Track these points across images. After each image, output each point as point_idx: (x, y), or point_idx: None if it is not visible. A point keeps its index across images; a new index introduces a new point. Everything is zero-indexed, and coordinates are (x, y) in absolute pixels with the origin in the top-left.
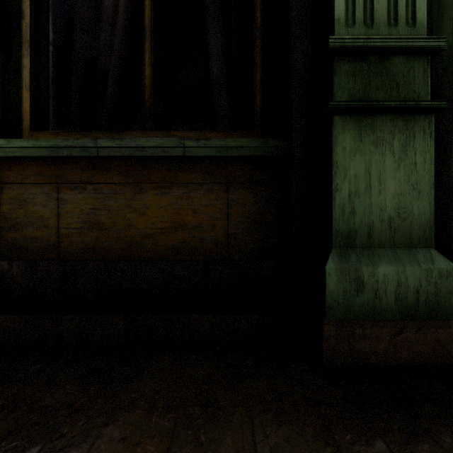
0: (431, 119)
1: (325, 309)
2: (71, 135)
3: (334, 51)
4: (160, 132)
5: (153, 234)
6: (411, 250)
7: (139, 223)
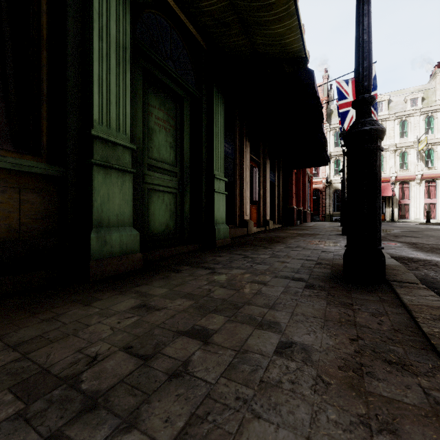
0: (131, 175)
1: (90, 256)
2: None
3: (94, 136)
4: None
5: None
6: (125, 227)
7: None
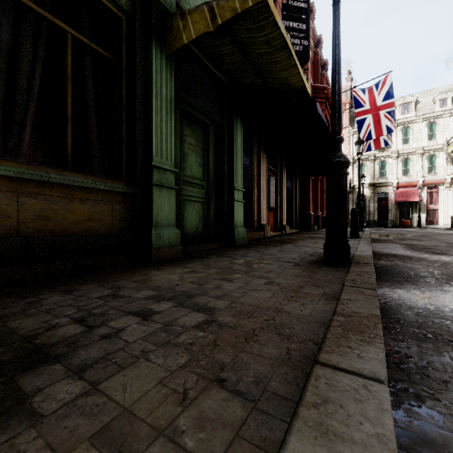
0: (175, 191)
1: (152, 246)
2: (30, 167)
3: (153, 165)
4: (83, 175)
5: (78, 223)
6: (171, 228)
7: (70, 217)
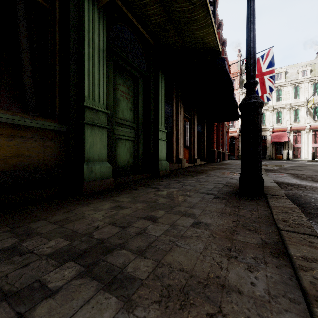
0: (107, 130)
1: (84, 179)
2: None
3: (85, 106)
4: (10, 112)
5: (4, 159)
6: (103, 162)
7: None
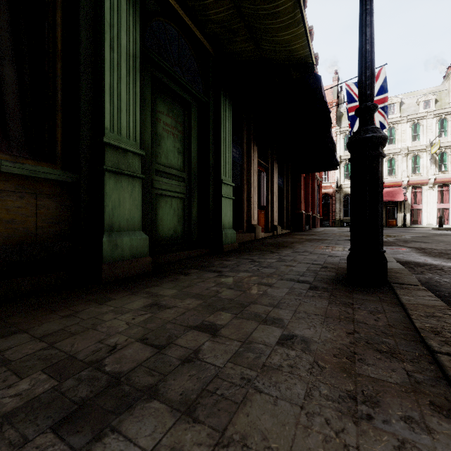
0: (141, 181)
1: (103, 259)
2: None
3: (106, 143)
4: None
5: None
6: (135, 232)
7: None
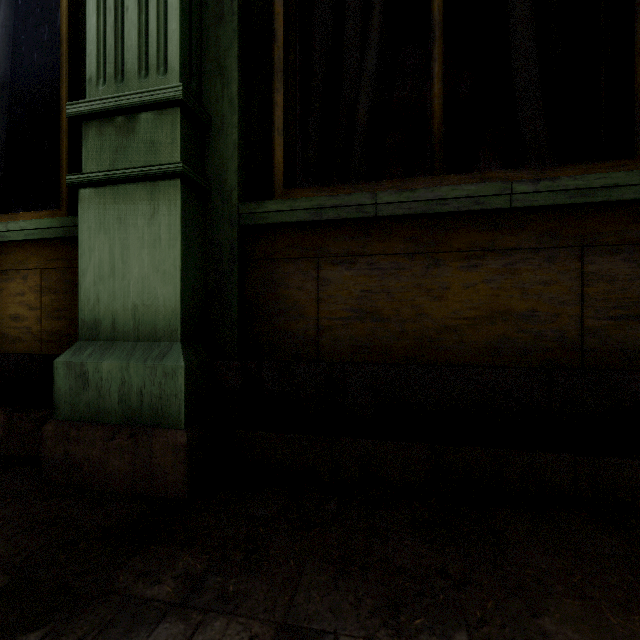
0: None
1: None
2: (338, 190)
3: None
4: (469, 175)
5: (455, 327)
6: None
7: (433, 310)
